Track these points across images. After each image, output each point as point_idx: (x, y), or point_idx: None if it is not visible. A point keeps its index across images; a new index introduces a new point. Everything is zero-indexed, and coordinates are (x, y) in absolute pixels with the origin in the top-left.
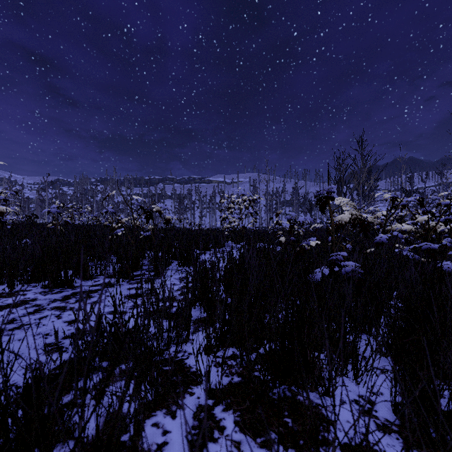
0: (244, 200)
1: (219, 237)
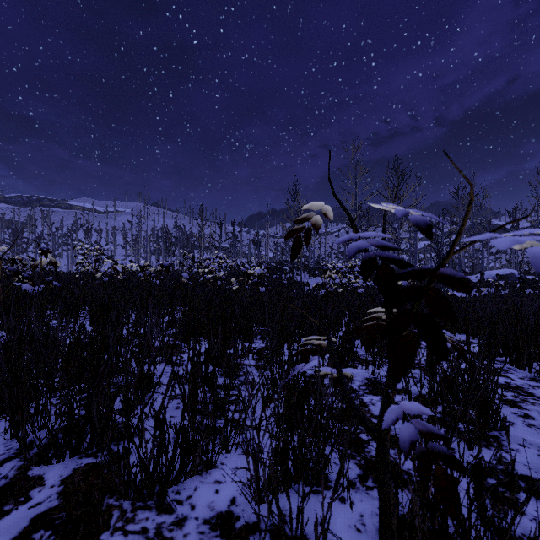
0: (97, 249)
1: (72, 278)
